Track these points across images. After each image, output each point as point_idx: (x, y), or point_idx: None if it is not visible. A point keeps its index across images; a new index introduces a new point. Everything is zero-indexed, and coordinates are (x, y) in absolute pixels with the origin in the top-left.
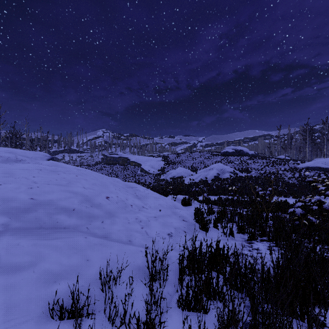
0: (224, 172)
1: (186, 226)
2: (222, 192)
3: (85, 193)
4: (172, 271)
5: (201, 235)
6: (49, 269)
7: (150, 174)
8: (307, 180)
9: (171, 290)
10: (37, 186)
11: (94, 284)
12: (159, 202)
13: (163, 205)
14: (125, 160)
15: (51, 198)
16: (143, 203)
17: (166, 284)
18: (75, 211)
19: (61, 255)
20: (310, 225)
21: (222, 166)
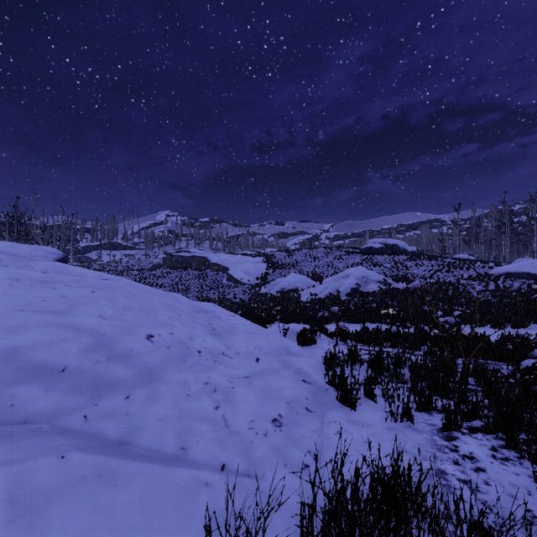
0: (368, 282)
1: (311, 395)
2: (367, 316)
3: (101, 329)
4: None
5: (343, 417)
6: None
7: (244, 285)
8: (511, 296)
9: None
10: None
11: None
12: (256, 341)
13: (264, 348)
14: (201, 262)
15: (16, 342)
16: (223, 346)
17: None
18: (67, 372)
19: None
20: None
21: (364, 271)
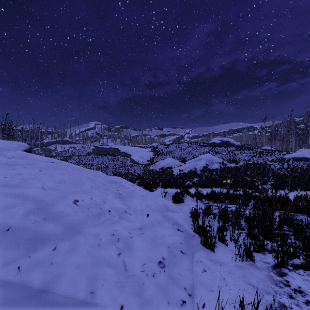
0: (213, 163)
1: (183, 240)
2: (213, 183)
3: (41, 197)
4: None
5: (206, 257)
6: None
7: (140, 164)
8: (297, 171)
9: None
10: None
11: None
12: (147, 202)
13: (152, 206)
14: (115, 151)
15: None
16: (125, 206)
17: None
18: (11, 231)
19: None
20: None
21: (210, 156)
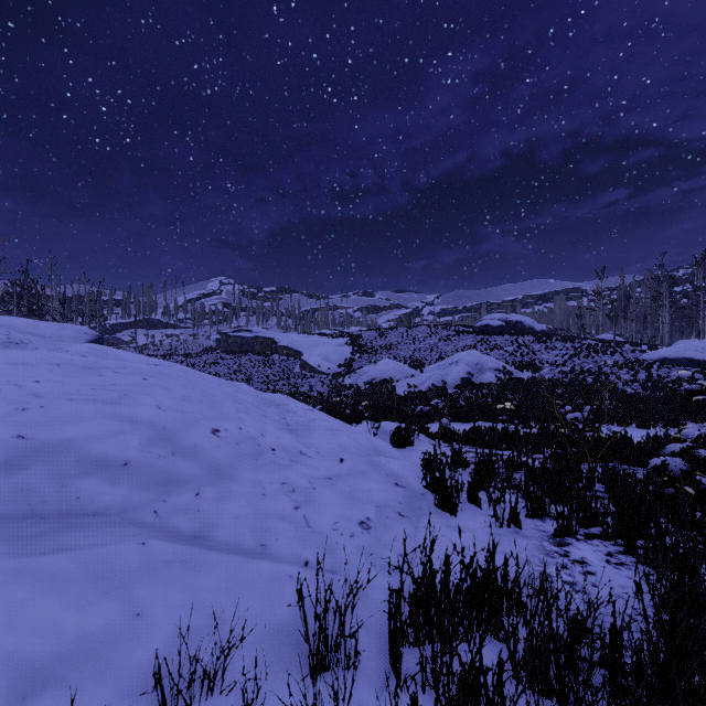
0: (484, 371)
1: (404, 499)
2: (480, 413)
3: (160, 421)
4: (371, 632)
5: (441, 522)
6: (13, 655)
7: (322, 374)
8: (666, 388)
9: (369, 697)
10: (39, 406)
11: (145, 696)
12: (340, 440)
13: (349, 447)
14: (267, 344)
15: (70, 434)
16: (301, 444)
17: (356, 678)
18: (130, 466)
19: (63, 604)
20: (698, 496)
21: (478, 356)
